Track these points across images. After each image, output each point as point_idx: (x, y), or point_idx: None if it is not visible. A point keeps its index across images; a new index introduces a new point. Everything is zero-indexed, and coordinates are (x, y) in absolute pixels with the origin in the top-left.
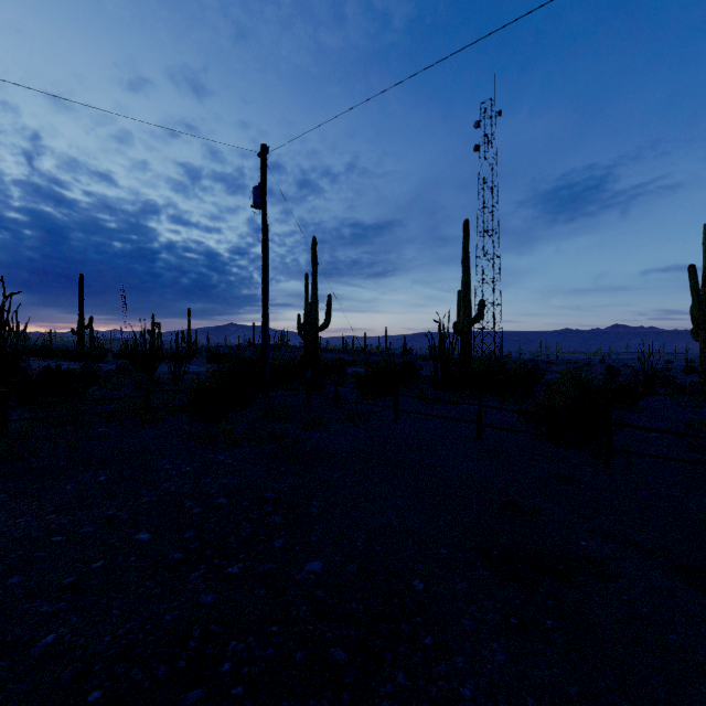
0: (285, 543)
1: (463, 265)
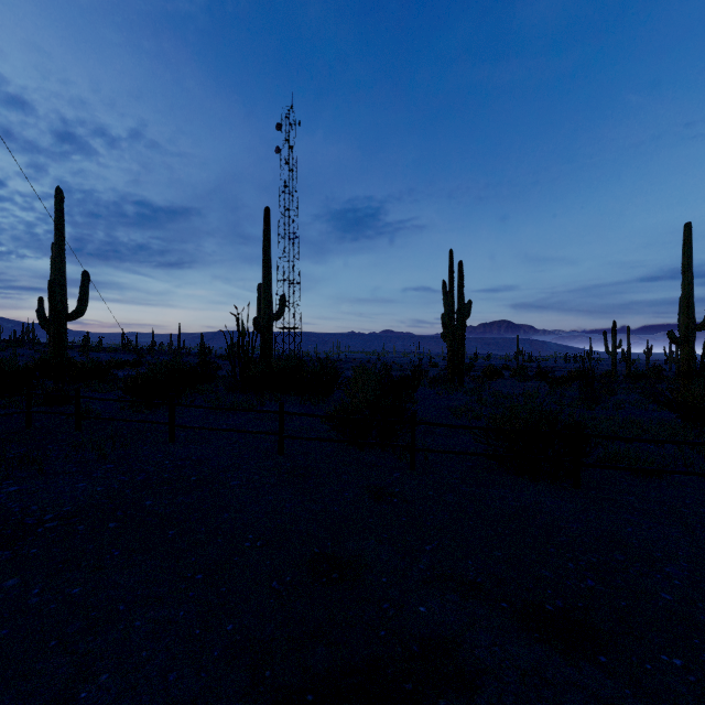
0: None
1: (264, 255)
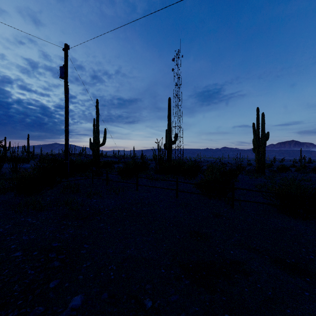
0: (58, 283)
1: (168, 117)
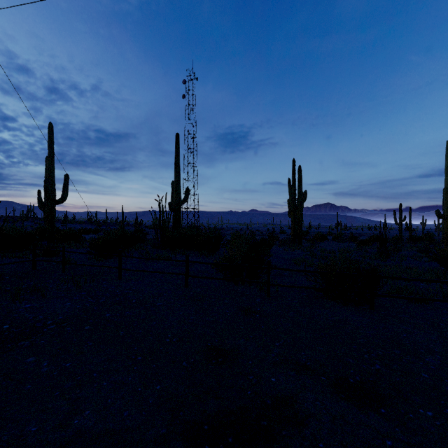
0: None
1: (176, 163)
